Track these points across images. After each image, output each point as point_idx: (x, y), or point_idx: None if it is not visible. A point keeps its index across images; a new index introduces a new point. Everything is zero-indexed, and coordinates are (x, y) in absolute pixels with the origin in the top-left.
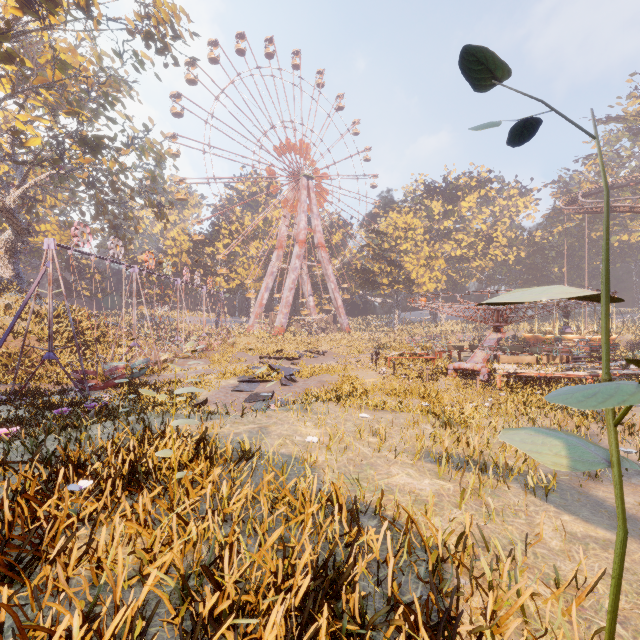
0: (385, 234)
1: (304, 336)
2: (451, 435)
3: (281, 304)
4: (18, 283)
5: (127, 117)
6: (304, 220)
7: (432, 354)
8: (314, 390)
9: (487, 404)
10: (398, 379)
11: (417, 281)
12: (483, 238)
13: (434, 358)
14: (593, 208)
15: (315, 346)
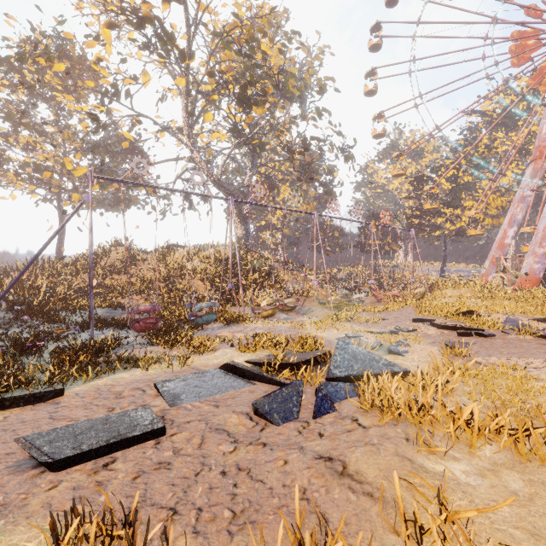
0: None
1: None
2: None
3: (532, 241)
4: (245, 239)
5: (264, 52)
6: None
7: None
8: None
9: None
10: None
11: None
12: None
13: None
14: None
15: None
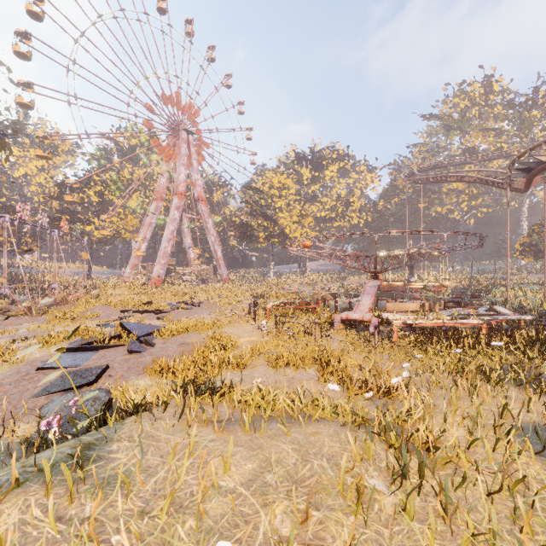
0: (262, 191)
1: (182, 287)
2: (445, 517)
3: (159, 255)
4: None
5: None
6: (184, 173)
7: (312, 303)
8: (164, 364)
9: (406, 373)
10: (281, 336)
11: (290, 236)
12: (342, 202)
13: (315, 307)
14: (431, 178)
15: (192, 296)
